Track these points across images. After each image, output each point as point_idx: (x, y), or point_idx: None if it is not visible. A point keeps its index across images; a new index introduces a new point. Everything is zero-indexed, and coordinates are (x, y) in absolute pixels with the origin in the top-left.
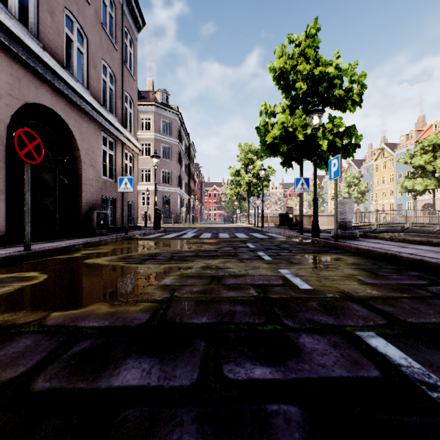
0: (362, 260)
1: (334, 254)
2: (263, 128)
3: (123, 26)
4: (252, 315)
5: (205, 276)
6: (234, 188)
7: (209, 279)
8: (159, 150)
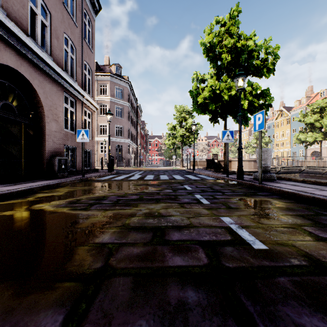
0: (293, 204)
1: (263, 197)
2: (195, 91)
3: (82, 8)
4: (213, 313)
5: (147, 227)
6: (171, 140)
7: (151, 233)
8: (114, 110)
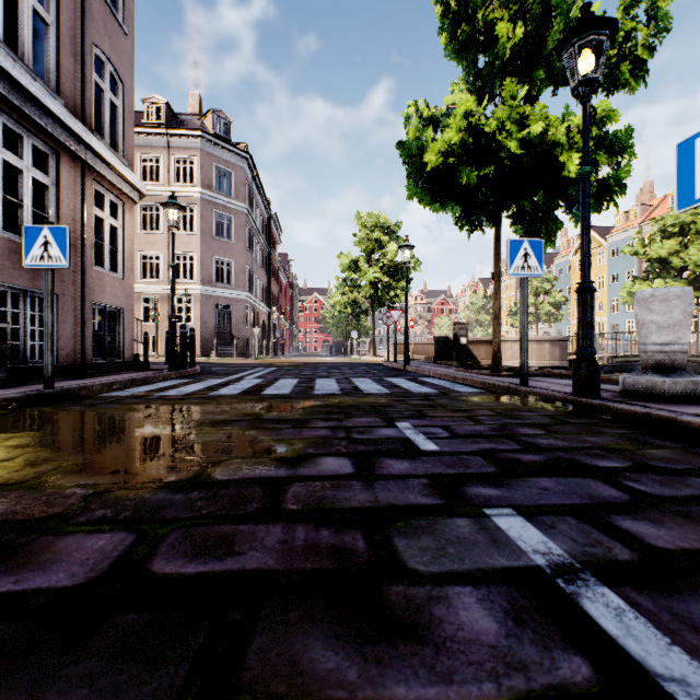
0: None
1: None
2: (417, 141)
3: None
4: None
5: None
6: (347, 293)
7: None
8: (211, 222)
